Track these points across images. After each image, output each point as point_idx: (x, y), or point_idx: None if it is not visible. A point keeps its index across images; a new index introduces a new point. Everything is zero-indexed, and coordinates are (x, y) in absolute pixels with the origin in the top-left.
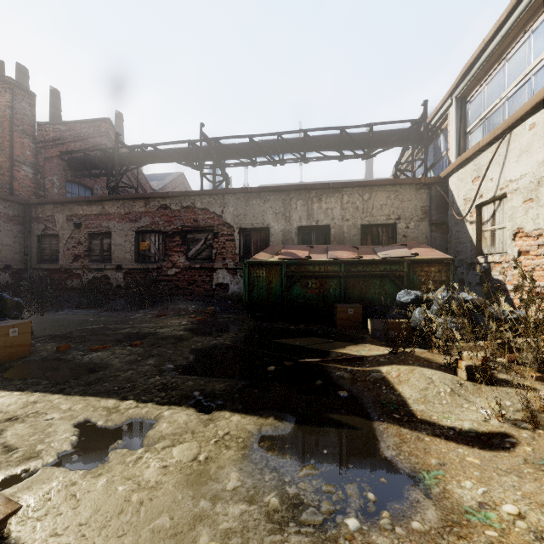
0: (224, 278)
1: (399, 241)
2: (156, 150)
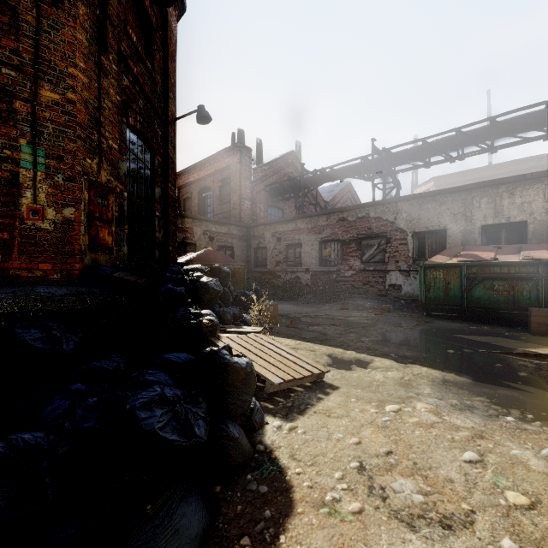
0: (397, 279)
1: None
2: (332, 170)
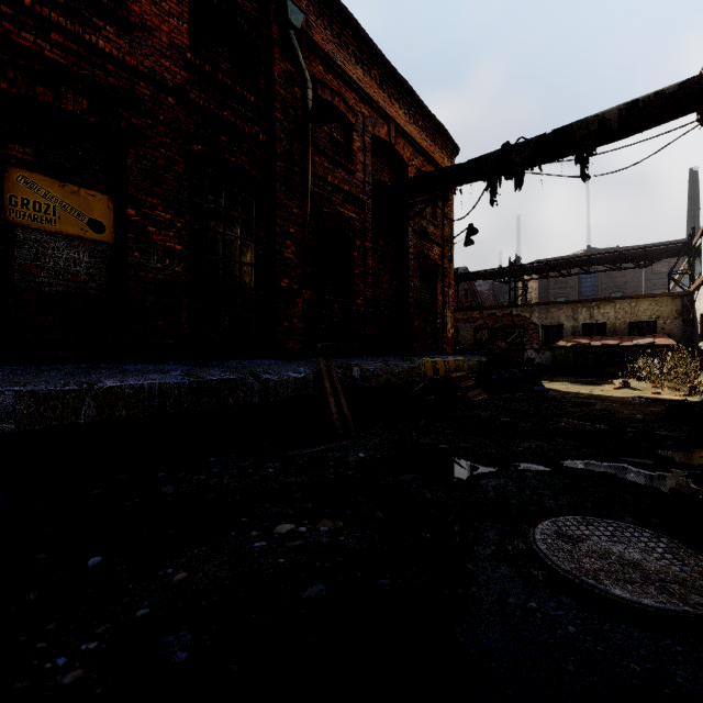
0: (532, 355)
1: (658, 332)
2: (475, 273)
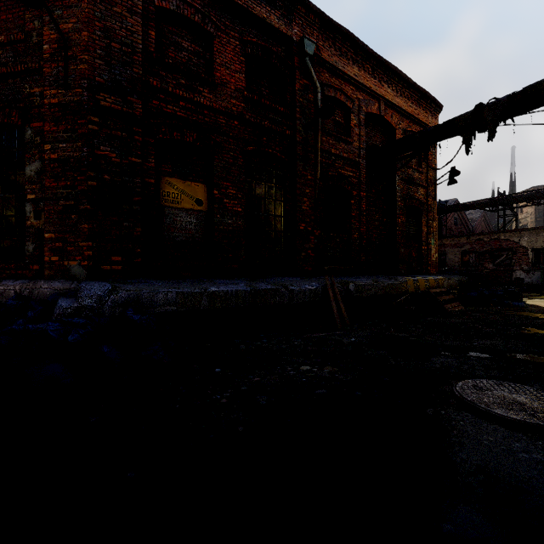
0: (520, 275)
1: None
2: (463, 205)
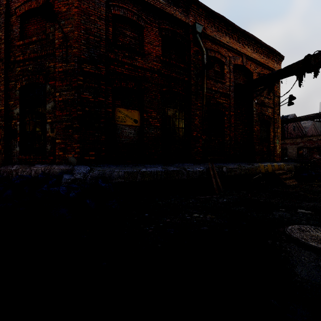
0: None
1: None
2: (299, 118)
